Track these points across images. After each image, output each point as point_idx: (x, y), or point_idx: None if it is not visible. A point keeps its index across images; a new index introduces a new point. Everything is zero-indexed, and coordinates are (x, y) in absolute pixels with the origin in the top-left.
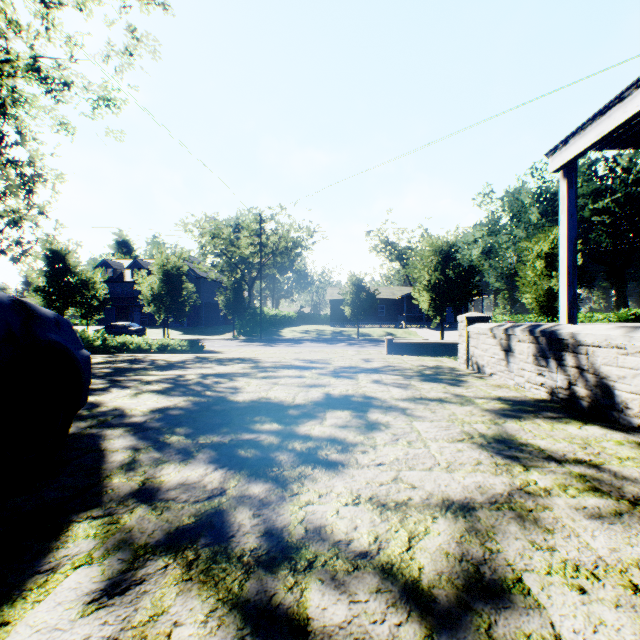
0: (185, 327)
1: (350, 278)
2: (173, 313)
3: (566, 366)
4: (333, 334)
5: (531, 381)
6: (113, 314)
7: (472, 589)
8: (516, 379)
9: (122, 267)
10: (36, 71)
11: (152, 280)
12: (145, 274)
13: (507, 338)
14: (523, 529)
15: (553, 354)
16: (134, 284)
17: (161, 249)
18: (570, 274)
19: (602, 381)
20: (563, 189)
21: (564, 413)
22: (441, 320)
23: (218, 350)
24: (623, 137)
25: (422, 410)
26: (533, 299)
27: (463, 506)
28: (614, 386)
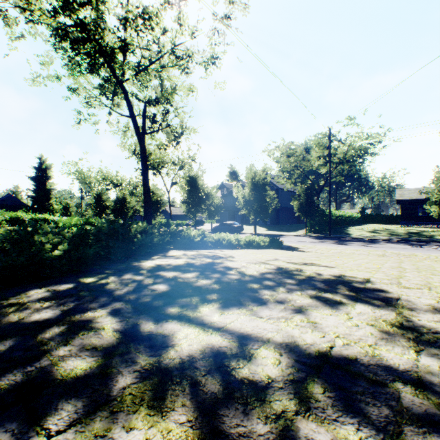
0: (268, 225)
1: (438, 174)
2: (259, 215)
3: None
4: (408, 234)
5: None
6: (226, 216)
7: None
8: None
9: (231, 187)
10: (174, 55)
11: (244, 190)
12: (239, 186)
13: None
14: None
15: None
16: (237, 197)
17: (250, 166)
18: None
19: None
20: None
21: None
22: None
23: (294, 246)
24: None
25: None
26: None
27: None
28: None
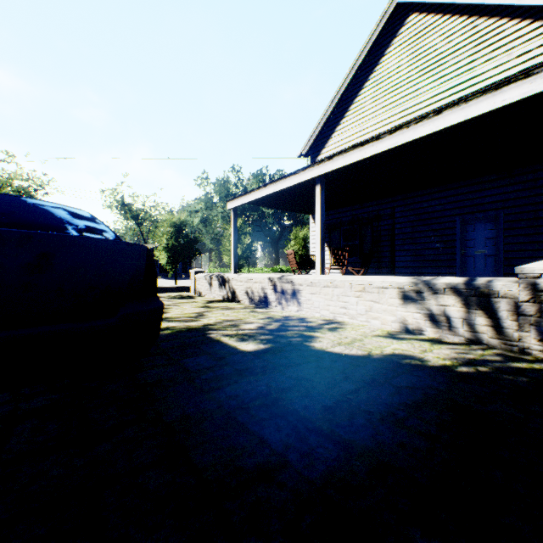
0: None
1: None
2: None
3: (227, 287)
4: None
5: (218, 294)
6: None
7: (200, 316)
8: (214, 295)
9: None
10: None
11: None
12: None
13: (211, 279)
14: (209, 312)
15: (224, 284)
16: None
17: None
18: (235, 253)
19: (234, 290)
20: (233, 217)
21: (225, 301)
22: (176, 272)
23: None
24: (252, 202)
25: (182, 304)
26: (229, 259)
27: (198, 312)
28: (236, 291)
